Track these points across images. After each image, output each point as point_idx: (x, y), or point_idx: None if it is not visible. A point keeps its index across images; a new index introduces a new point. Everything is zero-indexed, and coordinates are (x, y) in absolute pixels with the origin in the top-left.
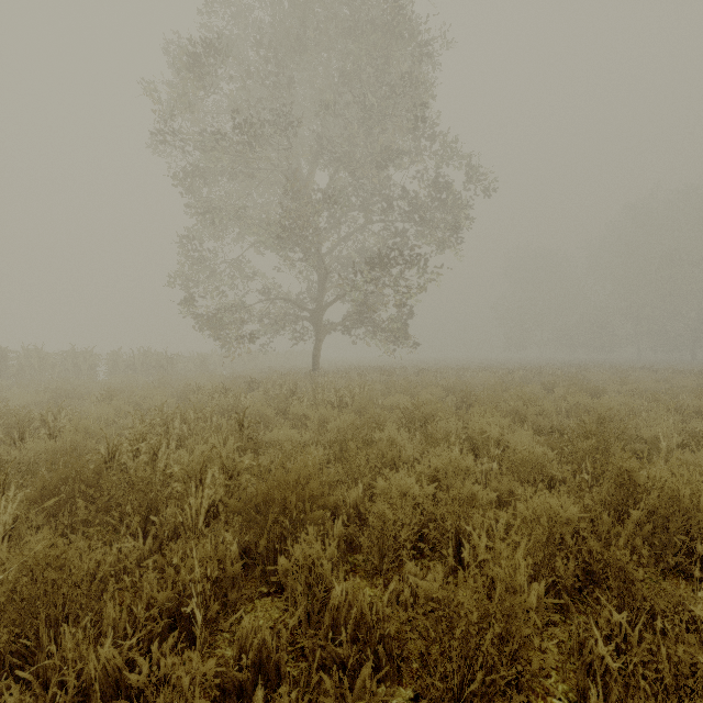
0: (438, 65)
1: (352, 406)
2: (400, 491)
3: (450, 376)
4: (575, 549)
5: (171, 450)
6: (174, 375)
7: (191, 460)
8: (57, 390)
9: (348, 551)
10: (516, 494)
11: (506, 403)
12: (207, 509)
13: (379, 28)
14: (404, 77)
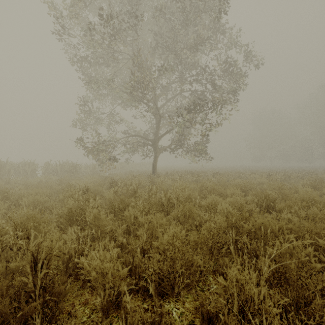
0: None
1: (177, 205)
2: None
3: (233, 177)
4: None
5: None
6: (76, 175)
7: None
8: None
9: None
10: None
11: (321, 211)
12: None
13: None
14: None
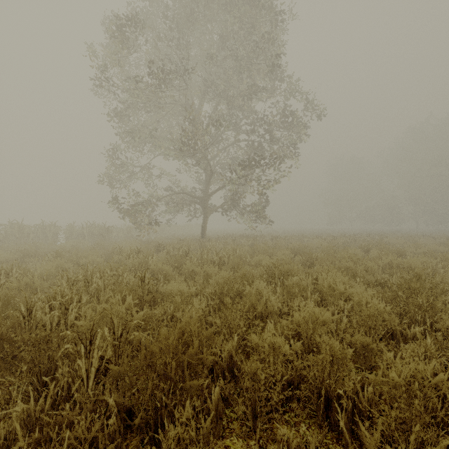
0: (287, 29)
1: (228, 264)
2: (270, 346)
3: (294, 241)
4: (441, 414)
5: (83, 305)
6: (109, 240)
7: (81, 325)
8: (25, 251)
9: (225, 403)
10: (369, 347)
11: (341, 262)
12: (97, 368)
13: (247, 1)
14: (264, 35)
